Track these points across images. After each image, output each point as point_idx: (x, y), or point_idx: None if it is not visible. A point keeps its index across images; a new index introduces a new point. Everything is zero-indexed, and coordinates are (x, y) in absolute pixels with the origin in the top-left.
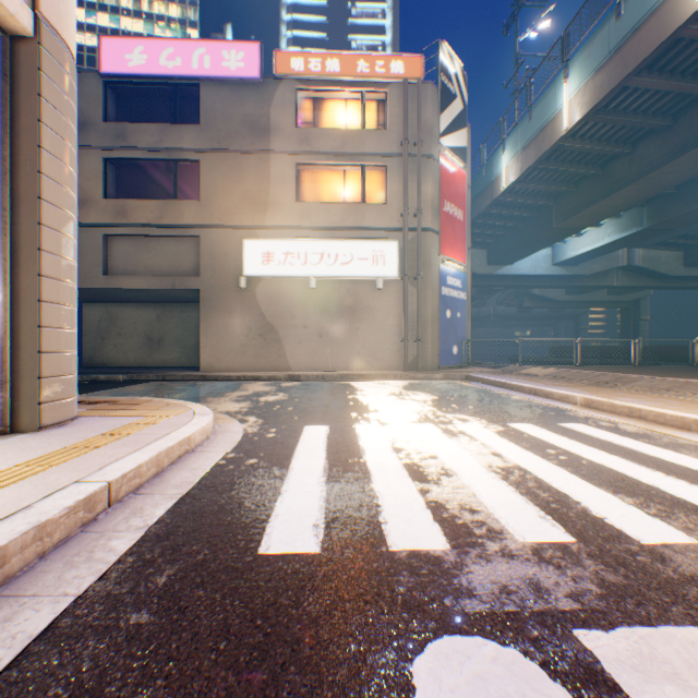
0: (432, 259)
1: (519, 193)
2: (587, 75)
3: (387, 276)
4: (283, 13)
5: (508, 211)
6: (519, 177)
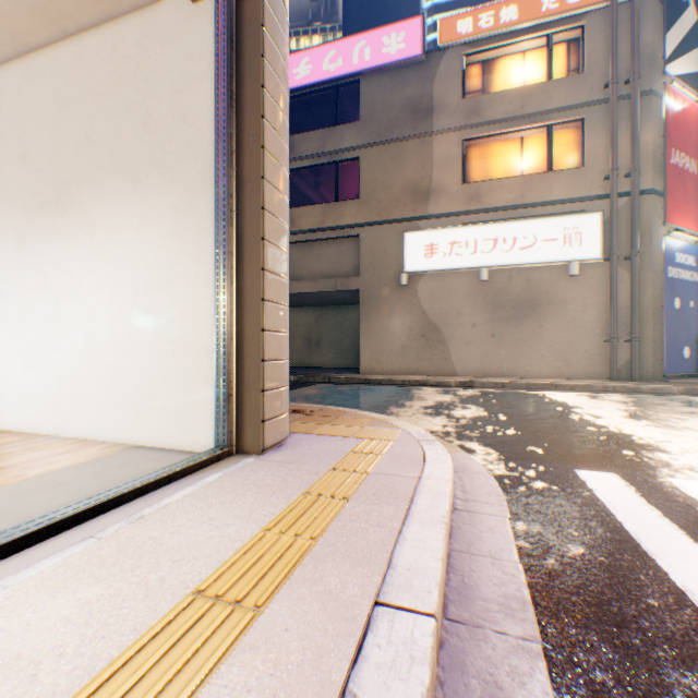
0: (653, 230)
1: None
2: None
3: (584, 258)
4: (422, 2)
5: None
6: None
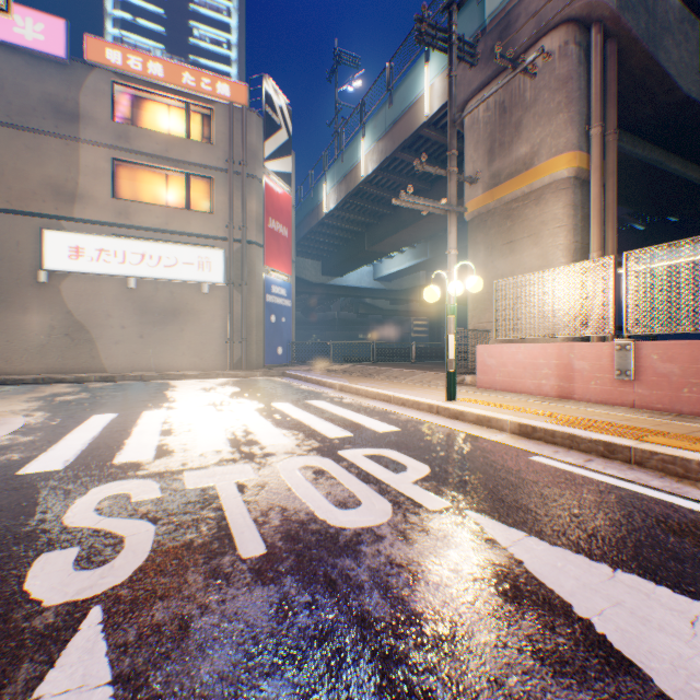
0: (258, 269)
1: (340, 219)
2: (375, 141)
3: (214, 282)
4: None
5: (334, 231)
6: (337, 206)
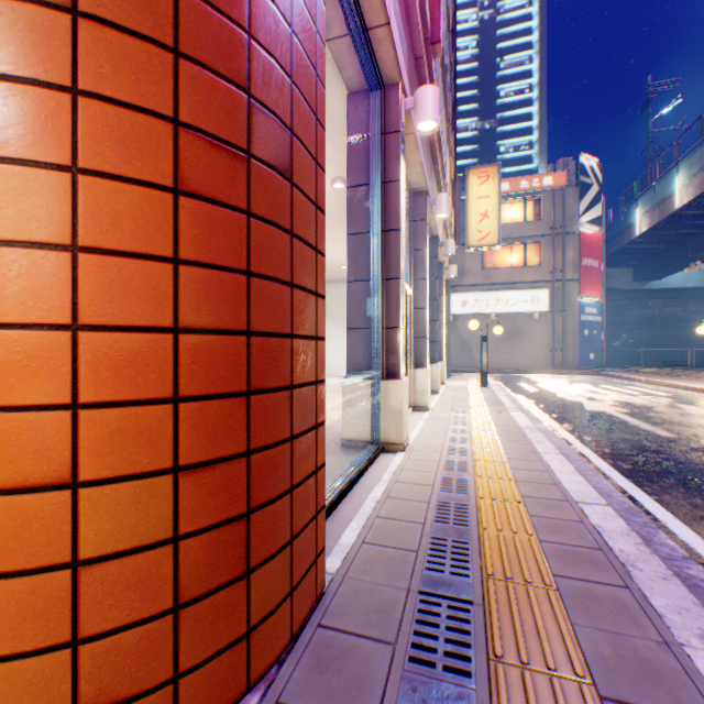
0: (572, 298)
1: (652, 235)
2: (688, 177)
3: (540, 311)
4: None
5: (646, 244)
6: (647, 229)
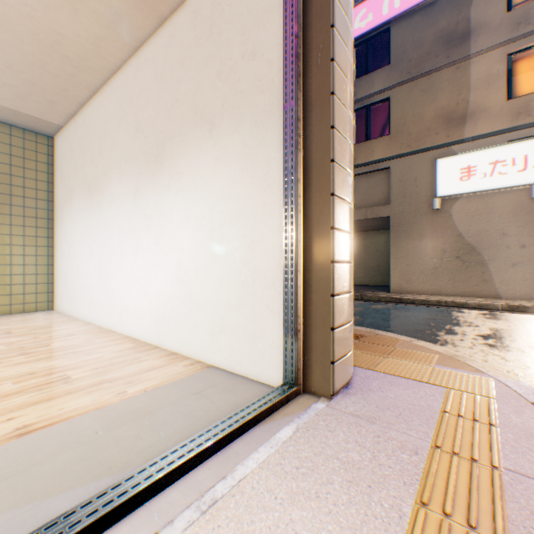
0: None
1: None
2: None
3: None
4: None
5: None
6: None
